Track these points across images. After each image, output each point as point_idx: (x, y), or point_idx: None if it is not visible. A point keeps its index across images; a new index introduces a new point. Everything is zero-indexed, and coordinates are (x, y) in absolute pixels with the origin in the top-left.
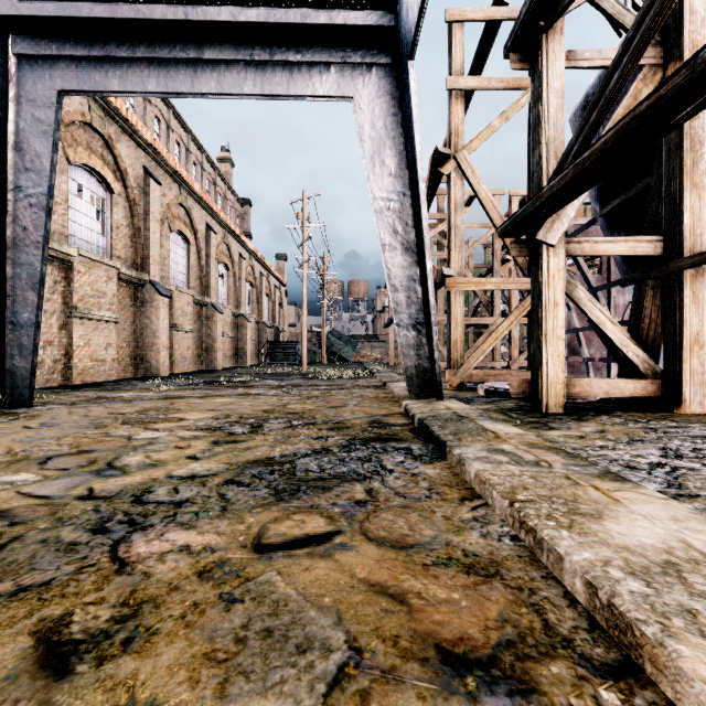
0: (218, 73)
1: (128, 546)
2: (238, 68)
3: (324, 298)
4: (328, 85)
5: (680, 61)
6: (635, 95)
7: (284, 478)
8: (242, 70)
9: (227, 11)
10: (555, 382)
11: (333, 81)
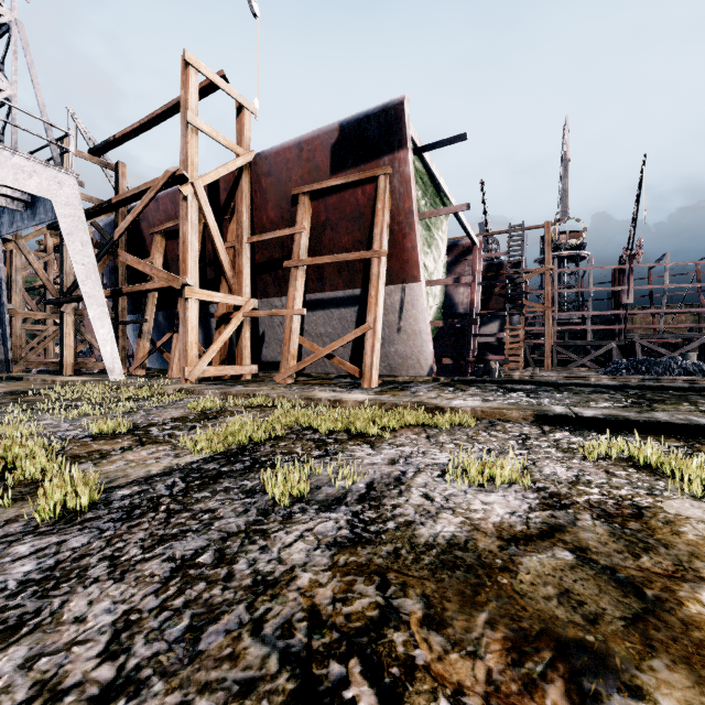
0: None
1: None
2: None
3: None
4: None
5: None
6: (104, 261)
7: None
8: None
9: None
10: (70, 363)
11: None
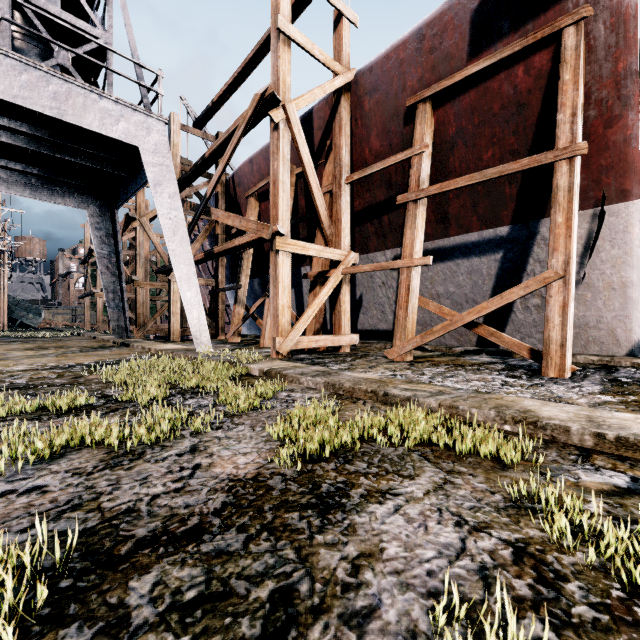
0: (8, 183)
1: (60, 355)
2: (21, 184)
3: (5, 265)
4: (74, 202)
5: (218, 224)
6: (206, 230)
7: (82, 351)
8: (23, 185)
9: (21, 165)
10: (176, 330)
11: (77, 200)
